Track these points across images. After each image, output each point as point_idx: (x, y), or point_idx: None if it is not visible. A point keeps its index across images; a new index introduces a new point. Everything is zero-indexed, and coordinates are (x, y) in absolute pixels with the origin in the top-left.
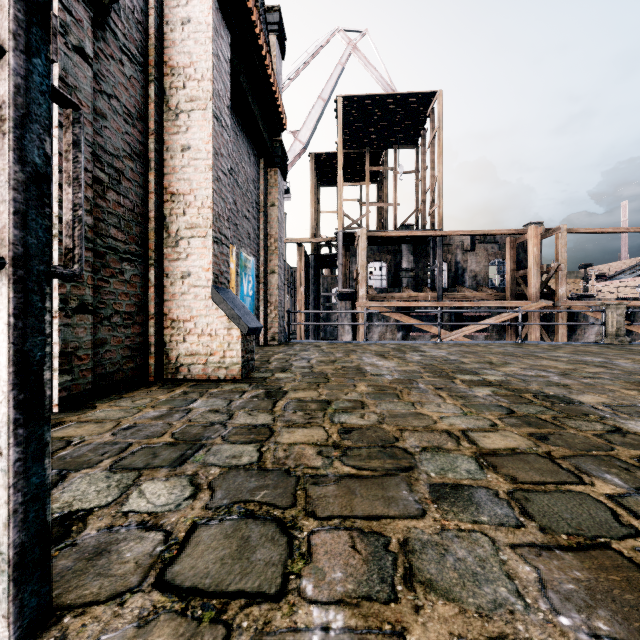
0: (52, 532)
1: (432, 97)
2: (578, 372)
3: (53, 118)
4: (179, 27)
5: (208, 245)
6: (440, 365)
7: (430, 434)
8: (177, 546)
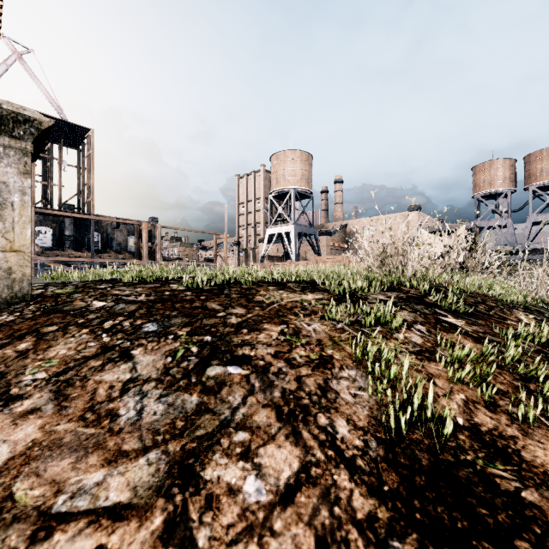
0: None
1: (88, 130)
2: None
3: None
4: None
5: None
6: None
7: None
8: None
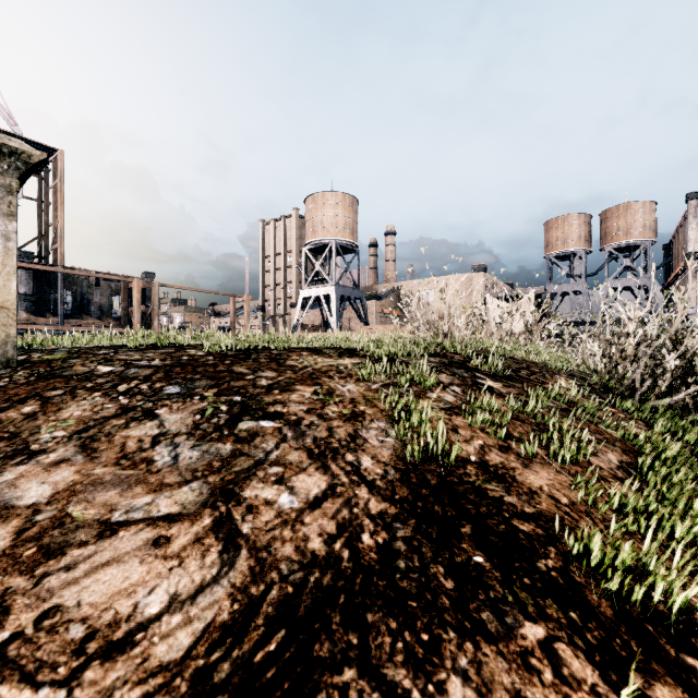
0: None
1: (54, 151)
2: None
3: None
4: None
5: None
6: None
7: None
8: None
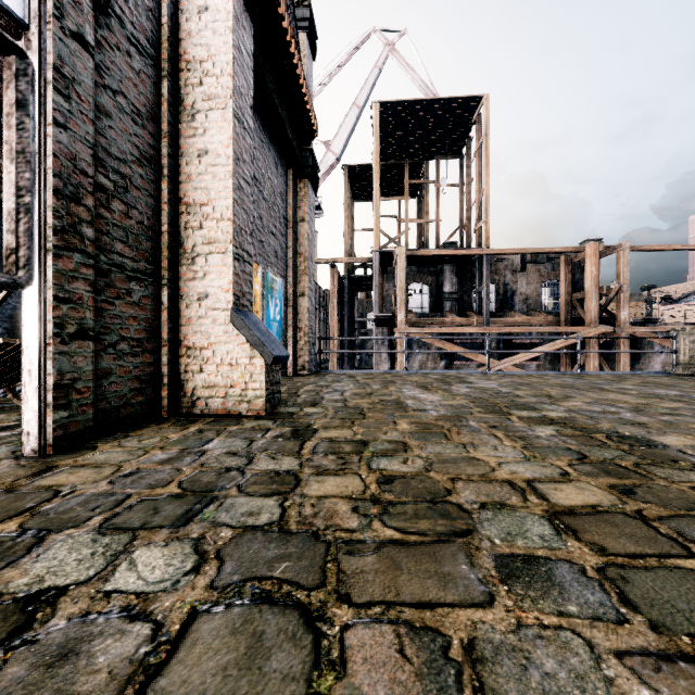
0: (10, 621)
1: (478, 102)
2: (653, 407)
3: (47, 114)
4: (195, 16)
5: (228, 262)
6: (491, 399)
7: (489, 485)
8: (167, 646)
